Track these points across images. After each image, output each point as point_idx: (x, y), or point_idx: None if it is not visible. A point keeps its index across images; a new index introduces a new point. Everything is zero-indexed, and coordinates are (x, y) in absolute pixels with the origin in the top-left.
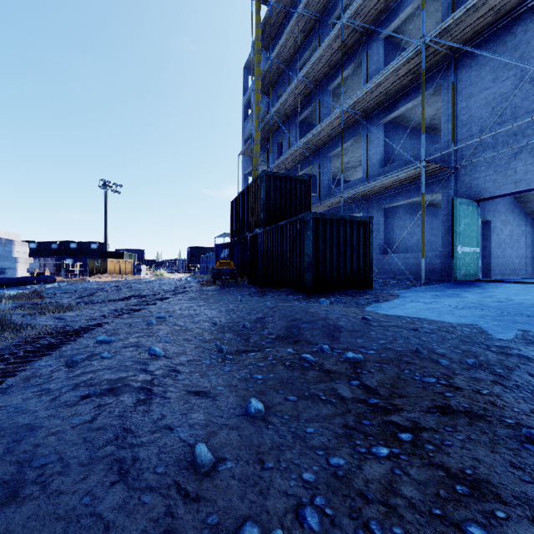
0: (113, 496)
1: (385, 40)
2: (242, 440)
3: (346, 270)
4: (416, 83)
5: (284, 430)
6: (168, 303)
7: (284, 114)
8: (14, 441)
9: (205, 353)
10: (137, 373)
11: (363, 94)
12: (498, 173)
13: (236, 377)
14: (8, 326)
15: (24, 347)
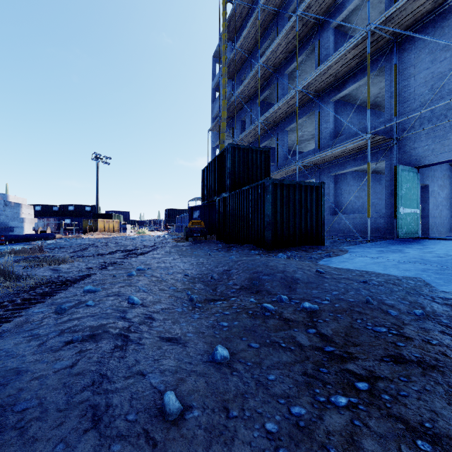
0: (84, 445)
1: (334, 29)
2: (208, 387)
3: (301, 229)
4: (362, 66)
5: (248, 376)
6: (148, 257)
7: (247, 95)
8: (1, 385)
9: (178, 301)
10: (116, 320)
11: (315, 76)
12: (436, 143)
13: (204, 324)
14: (11, 277)
15: (22, 295)
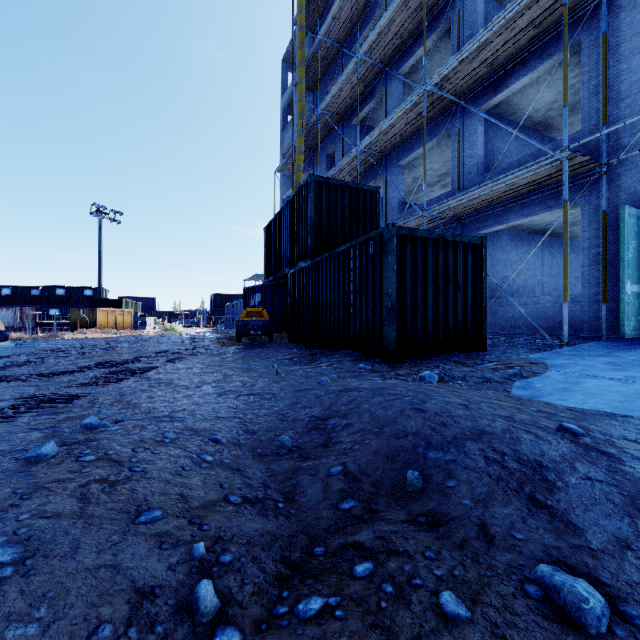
0: None
1: None
2: None
3: (447, 322)
4: (540, 44)
5: None
6: (147, 379)
7: (337, 113)
8: None
9: None
10: None
11: (457, 64)
12: None
13: None
14: None
15: None
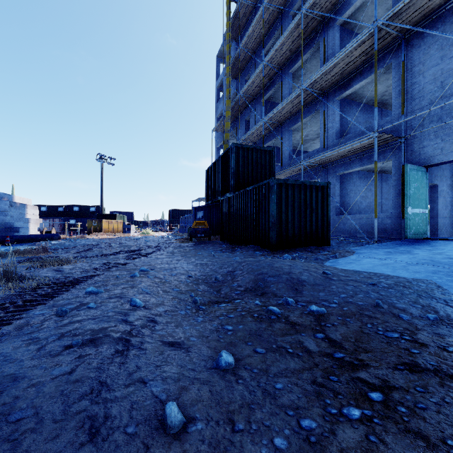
0: None
1: (340, 27)
2: (212, 396)
3: (306, 229)
4: (369, 63)
5: (254, 385)
6: (151, 257)
7: (251, 95)
8: None
9: (181, 304)
10: (117, 323)
11: (321, 75)
12: (446, 141)
13: (208, 328)
14: (13, 277)
15: (23, 297)
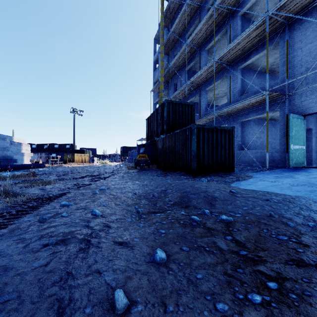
0: None
1: (241, 16)
2: (150, 284)
3: (217, 160)
4: (262, 42)
5: (181, 275)
6: (108, 180)
7: (178, 66)
8: None
9: (128, 213)
10: (82, 228)
11: (227, 51)
12: None
13: (147, 231)
14: (10, 194)
15: (16, 208)
